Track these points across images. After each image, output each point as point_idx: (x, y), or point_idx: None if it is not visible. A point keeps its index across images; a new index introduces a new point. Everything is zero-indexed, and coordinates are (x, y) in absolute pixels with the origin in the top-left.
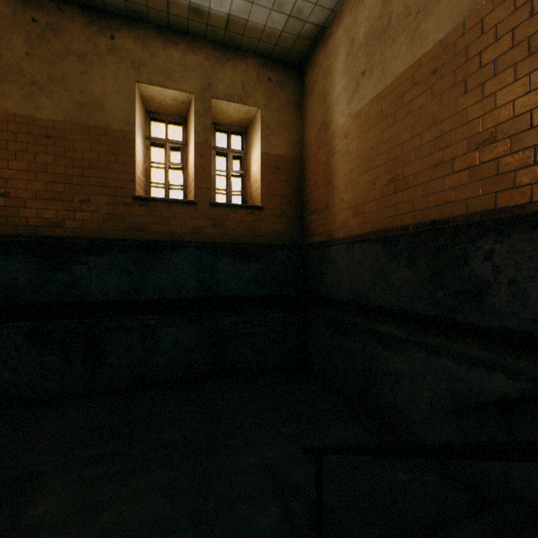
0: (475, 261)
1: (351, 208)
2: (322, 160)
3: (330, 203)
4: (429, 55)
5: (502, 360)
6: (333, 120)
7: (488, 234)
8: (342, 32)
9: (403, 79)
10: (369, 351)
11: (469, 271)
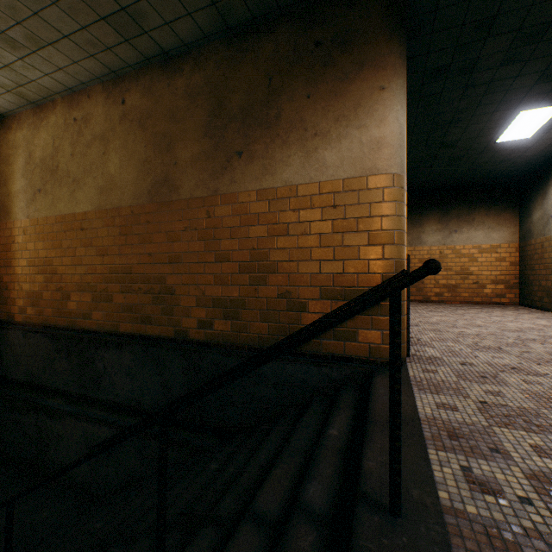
0: (98, 361)
1: (30, 298)
2: (3, 241)
3: (11, 287)
4: (81, 216)
5: (111, 415)
6: (14, 210)
7: (103, 346)
8: (22, 137)
9: (66, 219)
10: (41, 423)
11: (96, 366)
